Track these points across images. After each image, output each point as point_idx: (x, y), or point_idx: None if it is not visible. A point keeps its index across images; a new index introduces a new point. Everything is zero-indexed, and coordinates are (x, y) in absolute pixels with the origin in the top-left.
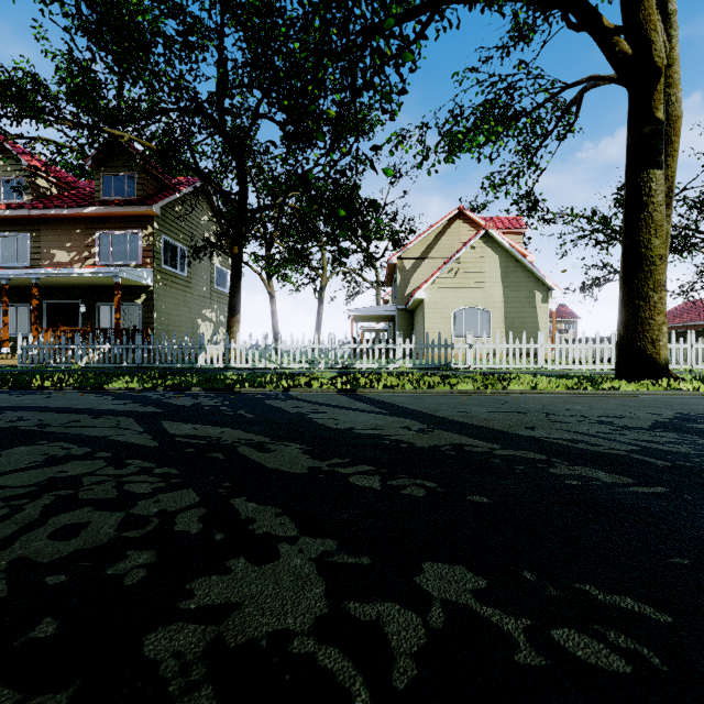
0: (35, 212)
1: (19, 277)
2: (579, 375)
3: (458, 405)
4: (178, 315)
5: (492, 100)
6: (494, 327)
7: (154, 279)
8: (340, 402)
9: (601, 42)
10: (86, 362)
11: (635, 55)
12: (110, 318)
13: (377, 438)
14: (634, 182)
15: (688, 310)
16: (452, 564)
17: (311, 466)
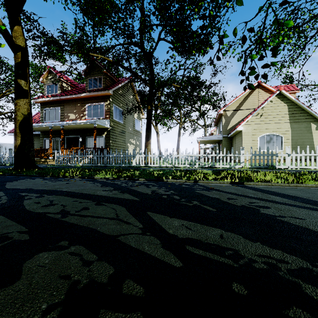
0: (62, 97)
1: (56, 126)
2: None
3: None
4: (120, 141)
5: (283, 18)
6: (284, 144)
7: (110, 125)
8: (254, 194)
9: None
10: (82, 163)
11: None
12: (91, 143)
13: None
14: None
15: None
16: None
17: None
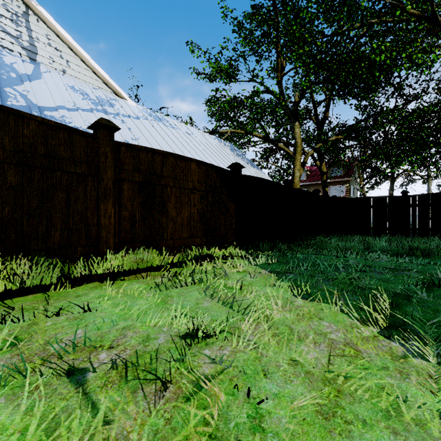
0: (310, 183)
1: None
2: None
3: None
4: None
5: None
6: None
7: None
8: None
9: None
10: None
11: None
12: None
13: None
14: None
15: None
16: None
17: None
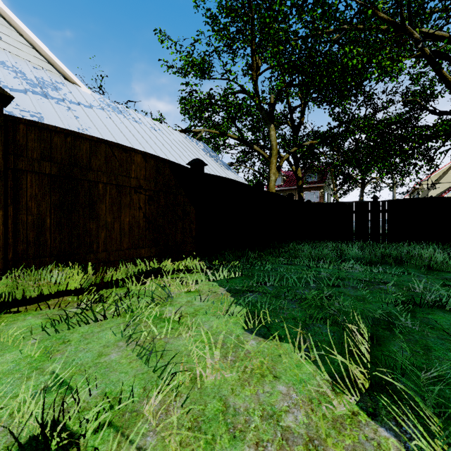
0: (286, 188)
1: None
2: None
3: None
4: None
5: None
6: None
7: None
8: None
9: None
10: None
11: None
12: None
13: None
14: None
15: None
16: None
17: None
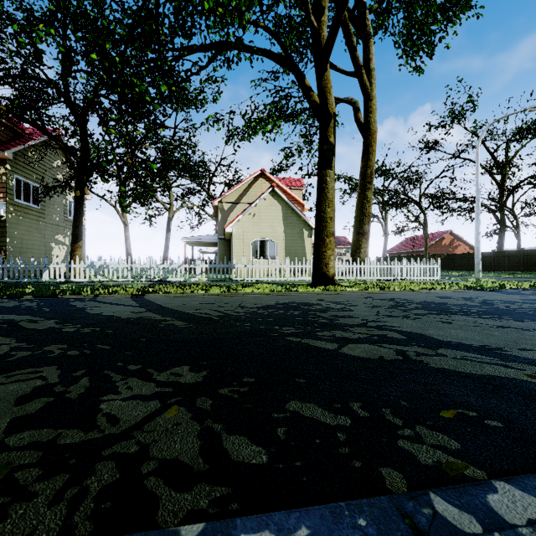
0: None
1: None
2: (295, 284)
3: (189, 301)
4: (31, 239)
5: (277, 102)
6: (278, 252)
7: (7, 211)
8: (121, 301)
9: (305, 93)
10: None
11: (321, 104)
12: None
13: (107, 316)
14: (319, 175)
15: (409, 242)
16: (63, 344)
17: (51, 327)
